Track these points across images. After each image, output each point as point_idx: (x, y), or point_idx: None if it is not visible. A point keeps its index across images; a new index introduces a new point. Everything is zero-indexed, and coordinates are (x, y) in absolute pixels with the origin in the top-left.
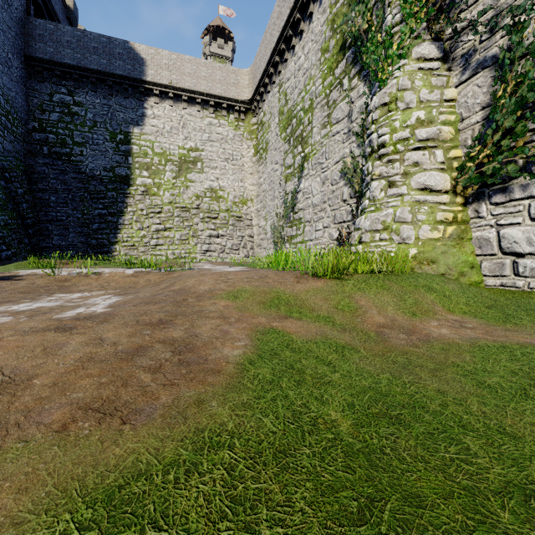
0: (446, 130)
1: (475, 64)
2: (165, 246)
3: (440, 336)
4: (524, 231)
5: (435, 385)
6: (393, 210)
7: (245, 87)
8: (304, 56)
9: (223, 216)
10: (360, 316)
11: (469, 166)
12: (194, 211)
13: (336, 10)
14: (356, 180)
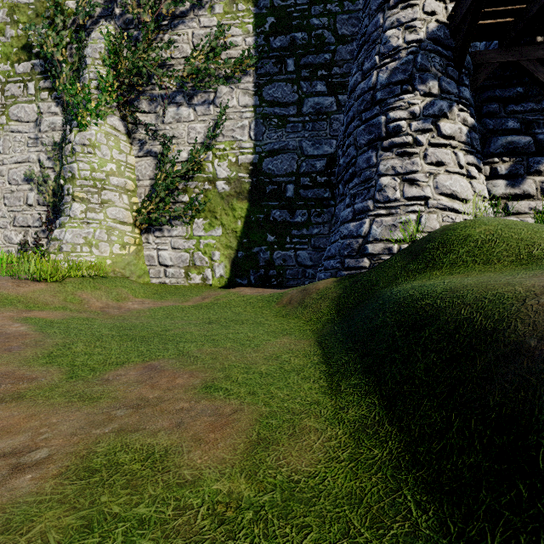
0: (130, 183)
1: (146, 150)
2: None
3: (135, 308)
4: (169, 253)
5: (139, 322)
6: (93, 229)
7: None
8: None
9: None
10: (87, 304)
11: (143, 212)
12: None
13: (17, 2)
14: (47, 190)
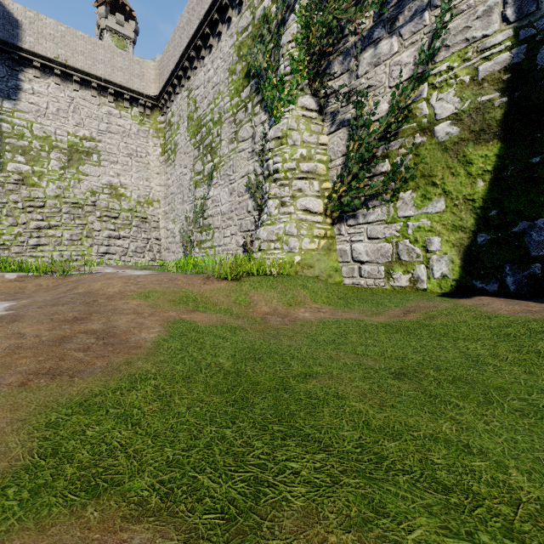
0: (321, 167)
1: (338, 122)
2: (50, 246)
3: (303, 318)
4: (364, 246)
5: (288, 343)
6: (284, 225)
7: (151, 81)
8: (214, 70)
9: (125, 216)
10: (252, 308)
11: (334, 197)
12: (89, 209)
13: (242, 39)
14: (259, 195)
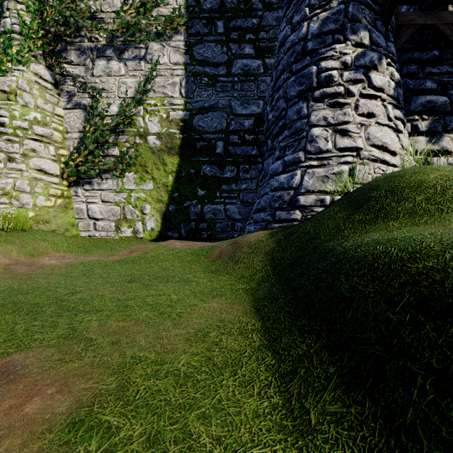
0: (57, 135)
1: (75, 102)
2: None
3: (51, 264)
4: (99, 207)
5: (46, 281)
6: (13, 180)
7: None
8: None
9: None
10: None
11: (71, 164)
12: None
13: None
14: None
